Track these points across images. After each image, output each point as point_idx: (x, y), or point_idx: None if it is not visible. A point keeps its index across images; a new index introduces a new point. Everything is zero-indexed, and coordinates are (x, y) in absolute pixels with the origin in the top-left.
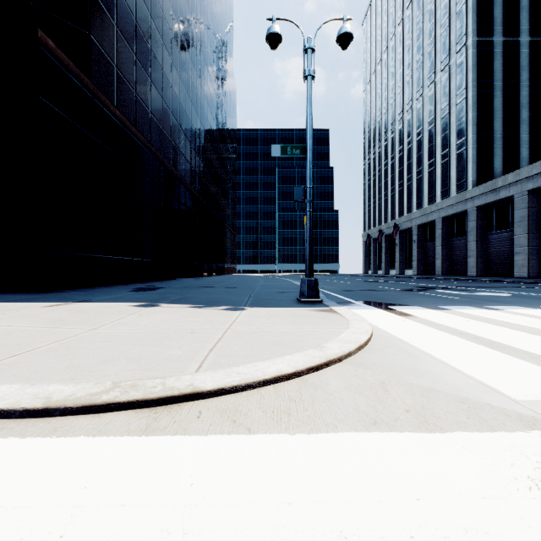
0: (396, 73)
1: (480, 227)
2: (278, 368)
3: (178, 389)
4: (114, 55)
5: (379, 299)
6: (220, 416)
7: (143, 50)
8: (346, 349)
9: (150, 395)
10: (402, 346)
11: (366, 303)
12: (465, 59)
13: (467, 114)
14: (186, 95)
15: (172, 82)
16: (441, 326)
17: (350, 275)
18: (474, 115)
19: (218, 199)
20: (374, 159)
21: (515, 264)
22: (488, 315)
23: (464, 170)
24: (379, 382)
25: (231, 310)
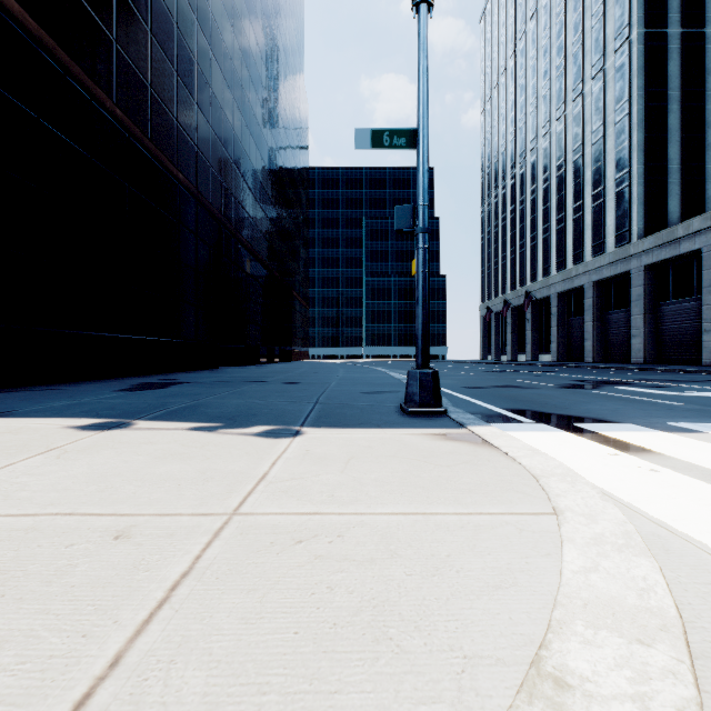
0: (528, 85)
1: (650, 295)
2: None
3: None
4: (112, 22)
5: (542, 406)
6: None
7: (163, 25)
8: None
9: None
10: None
11: (526, 416)
12: (628, 59)
13: (631, 136)
14: (234, 104)
15: (211, 82)
16: None
17: (465, 363)
18: (641, 137)
19: (283, 257)
20: (495, 204)
21: (703, 346)
22: None
23: (626, 215)
24: None
25: (271, 437)
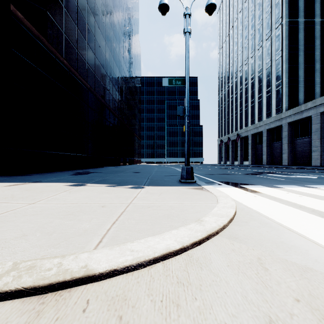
0: (238, 42)
1: (290, 135)
2: (167, 245)
3: (71, 272)
4: (63, 25)
5: (233, 180)
6: (106, 309)
7: (82, 23)
8: (220, 223)
9: (40, 281)
10: (262, 218)
11: (225, 183)
12: (281, 32)
13: (282, 66)
14: (110, 53)
15: (100, 45)
16: (283, 201)
17: (210, 165)
18: (287, 66)
19: (130, 118)
20: (224, 94)
21: (312, 157)
22: (311, 192)
23: (280, 100)
24: (256, 258)
25: (134, 188)
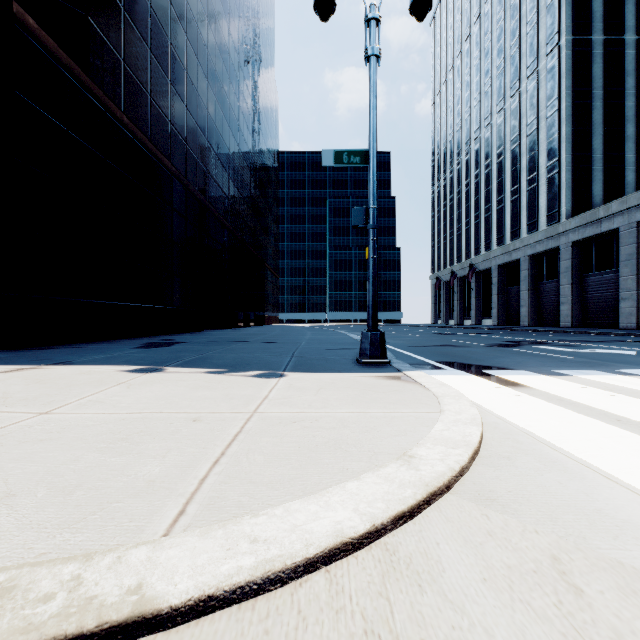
0: (472, 82)
1: (576, 268)
2: (336, 523)
3: (100, 608)
4: (121, 46)
5: (466, 359)
6: None
7: (160, 43)
8: (454, 463)
9: (16, 638)
10: (541, 448)
11: (450, 366)
12: (557, 63)
13: (560, 129)
14: (216, 104)
15: (198, 87)
16: (579, 406)
17: (416, 326)
18: (569, 130)
19: (257, 234)
20: (444, 186)
21: (620, 312)
22: (633, 386)
23: (556, 198)
24: (549, 558)
25: (264, 377)
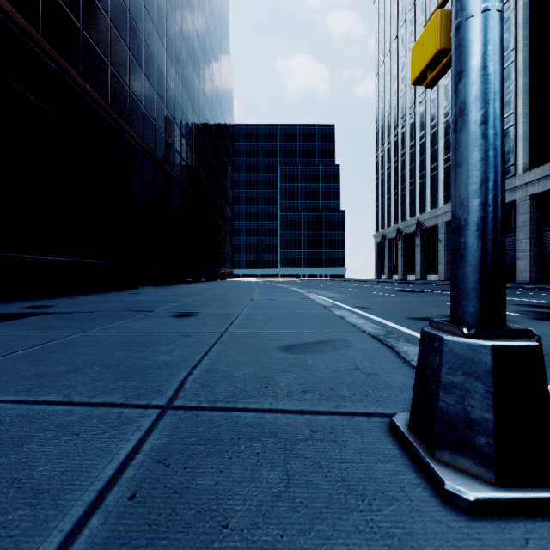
0: None
1: (535, 221)
2: None
3: None
4: None
5: None
6: None
7: None
8: None
9: None
10: None
11: None
12: (513, 13)
13: (517, 81)
14: (157, 38)
15: (129, 6)
16: None
17: (365, 281)
18: (526, 81)
19: (209, 190)
20: (388, 150)
21: None
22: None
23: (512, 151)
24: None
25: None
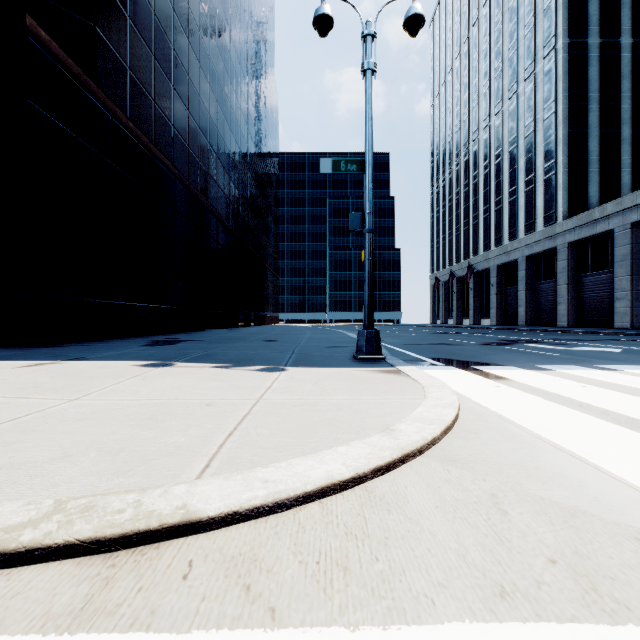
0: (471, 83)
1: (572, 268)
2: (328, 471)
3: (159, 516)
4: (126, 54)
5: (457, 356)
6: (223, 574)
7: (163, 50)
8: (428, 434)
9: (106, 530)
10: (506, 426)
11: (441, 362)
12: (554, 65)
13: (557, 132)
14: (217, 107)
15: (200, 91)
16: (550, 395)
17: (415, 326)
18: (565, 133)
19: (257, 235)
20: (443, 187)
21: (615, 312)
22: (606, 378)
23: (553, 199)
24: (489, 495)
25: (267, 371)
